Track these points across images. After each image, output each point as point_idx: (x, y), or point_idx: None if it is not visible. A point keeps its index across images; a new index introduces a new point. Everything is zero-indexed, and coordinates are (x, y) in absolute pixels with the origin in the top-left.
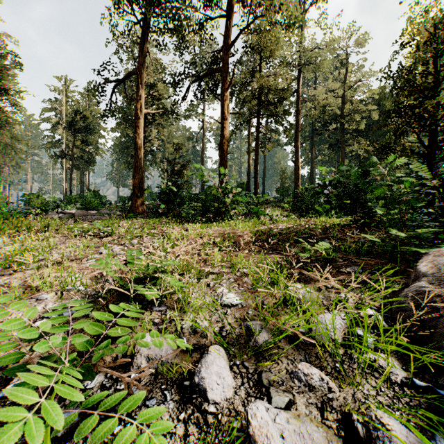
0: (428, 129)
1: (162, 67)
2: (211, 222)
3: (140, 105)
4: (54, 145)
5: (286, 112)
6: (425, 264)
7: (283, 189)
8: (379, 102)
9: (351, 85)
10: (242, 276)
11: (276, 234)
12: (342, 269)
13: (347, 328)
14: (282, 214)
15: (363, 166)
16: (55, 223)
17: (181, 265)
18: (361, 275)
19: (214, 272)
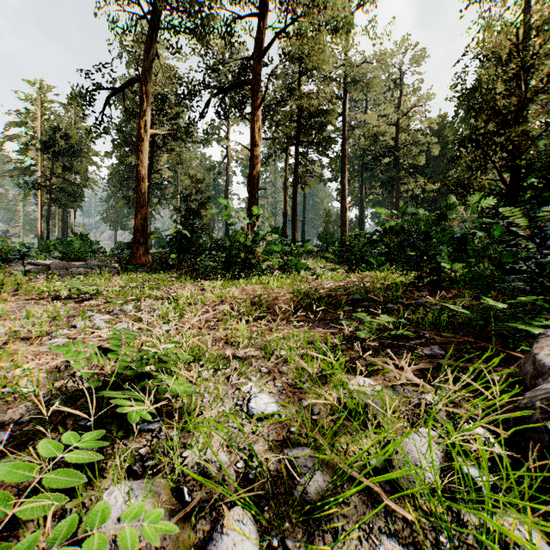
0: (511, 163)
1: (174, 75)
2: (236, 278)
3: (143, 123)
4: (24, 172)
5: (332, 139)
6: (548, 353)
7: (327, 236)
8: (438, 133)
9: (407, 111)
10: (279, 363)
11: (323, 296)
12: (417, 350)
13: (444, 458)
14: (326, 266)
15: (435, 209)
16: (15, 281)
17: (191, 345)
18: (446, 361)
19: (239, 357)
